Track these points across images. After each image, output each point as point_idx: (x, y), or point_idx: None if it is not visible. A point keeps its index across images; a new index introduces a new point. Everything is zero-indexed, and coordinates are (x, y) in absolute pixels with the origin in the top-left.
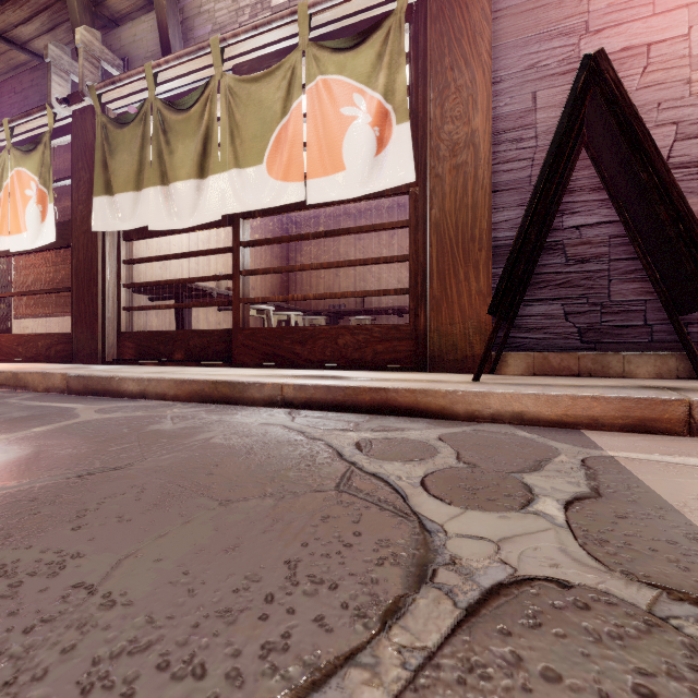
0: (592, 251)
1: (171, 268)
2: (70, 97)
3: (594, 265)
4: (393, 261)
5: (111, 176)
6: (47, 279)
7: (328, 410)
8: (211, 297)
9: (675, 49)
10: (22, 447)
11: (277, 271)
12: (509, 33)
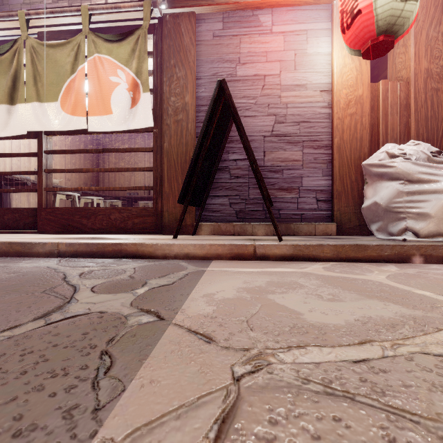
0: (242, 172)
1: None
2: None
3: (243, 180)
4: (144, 170)
5: None
6: None
7: (87, 257)
8: (26, 185)
9: (275, 80)
10: None
11: (70, 171)
12: (204, 54)
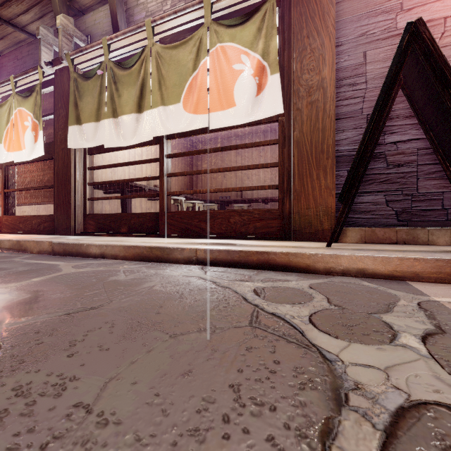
0: (405, 159)
1: (118, 173)
2: (53, 61)
3: (407, 168)
4: (267, 166)
5: (80, 112)
6: (38, 180)
7: (228, 266)
8: (144, 191)
9: None
10: (26, 292)
11: (189, 173)
12: (347, 12)
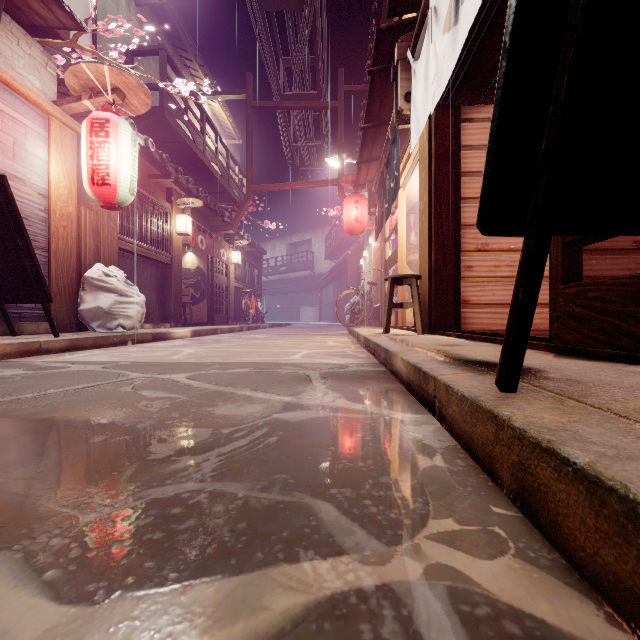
0: None
1: None
2: None
3: None
4: None
5: None
6: None
7: None
8: None
9: None
10: None
11: None
12: None
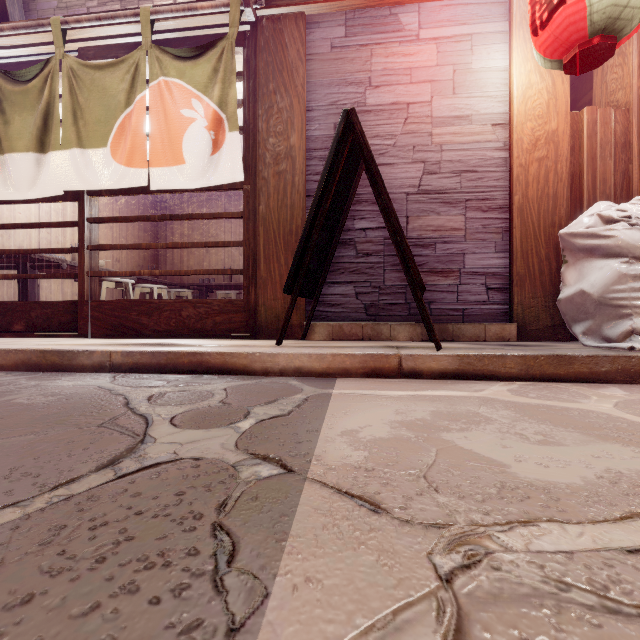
0: (374, 248)
1: (16, 237)
2: None
3: (375, 258)
4: (230, 245)
5: None
6: None
7: (153, 372)
8: (60, 268)
9: (423, 110)
10: None
11: (124, 247)
12: (318, 74)
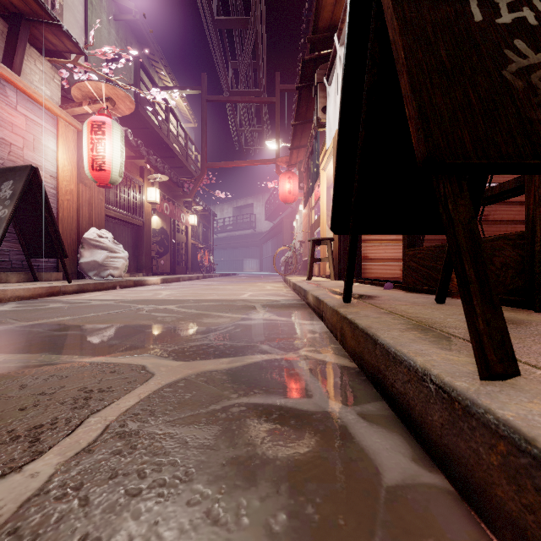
0: None
1: None
2: None
3: None
4: None
5: None
6: None
7: None
8: None
9: (19, 152)
10: None
11: None
12: None
